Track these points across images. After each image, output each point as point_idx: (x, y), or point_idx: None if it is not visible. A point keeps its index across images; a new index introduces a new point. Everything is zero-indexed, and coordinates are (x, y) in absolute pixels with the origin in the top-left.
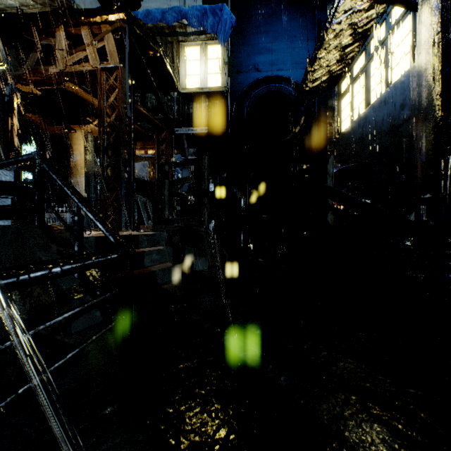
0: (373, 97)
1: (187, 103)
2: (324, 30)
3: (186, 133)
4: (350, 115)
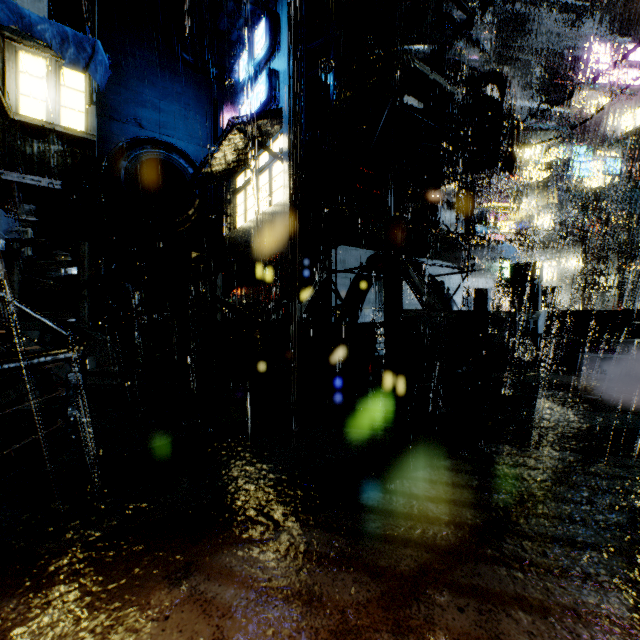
0: (262, 208)
1: (20, 135)
2: (219, 142)
3: (19, 181)
4: (245, 214)
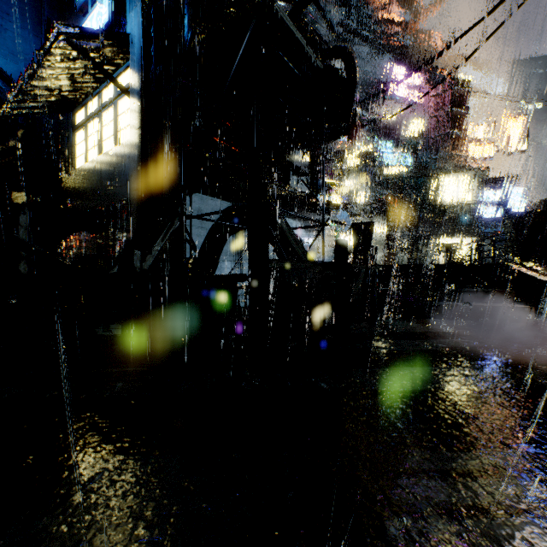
0: (105, 148)
1: None
2: (41, 54)
3: None
4: (85, 155)
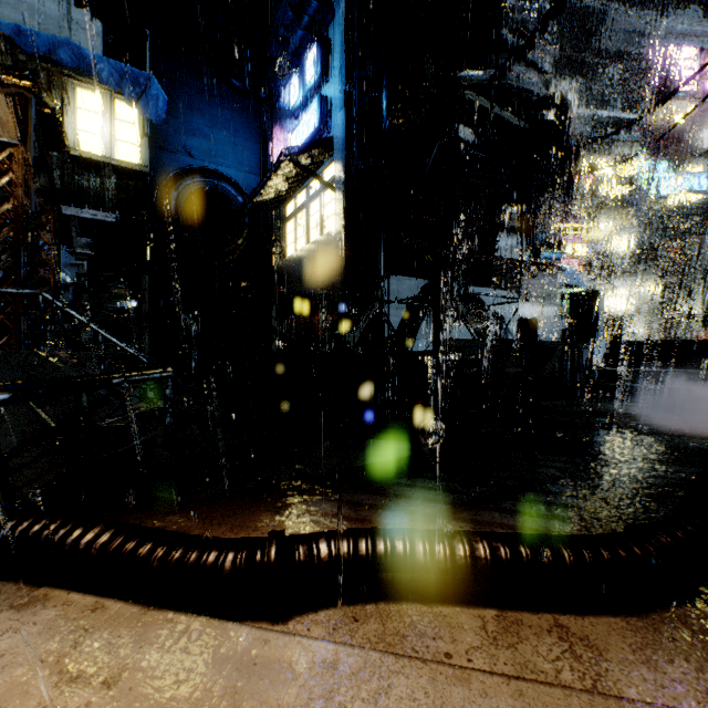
0: (312, 236)
1: (78, 171)
2: (270, 173)
3: (77, 216)
4: (295, 243)
